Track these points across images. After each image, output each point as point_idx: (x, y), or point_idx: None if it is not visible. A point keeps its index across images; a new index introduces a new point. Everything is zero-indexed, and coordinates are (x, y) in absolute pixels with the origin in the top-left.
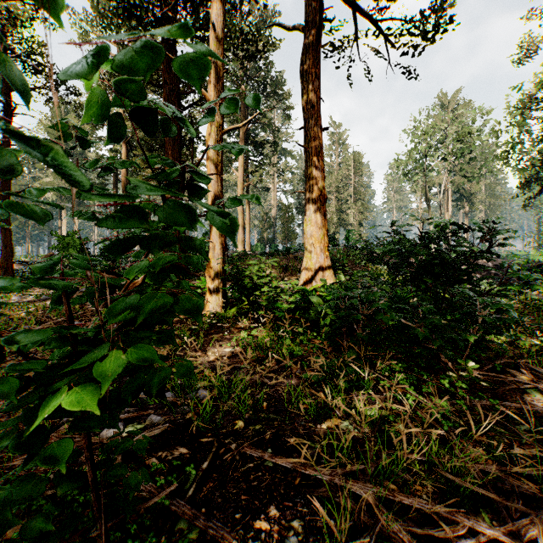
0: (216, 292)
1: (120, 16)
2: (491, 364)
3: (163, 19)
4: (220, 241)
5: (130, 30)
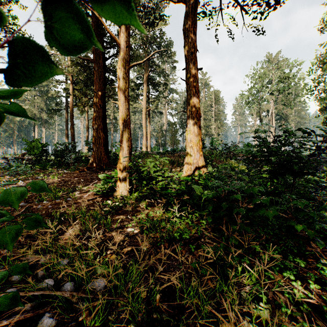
0: (124, 180)
1: None
2: None
3: None
4: (127, 144)
5: None
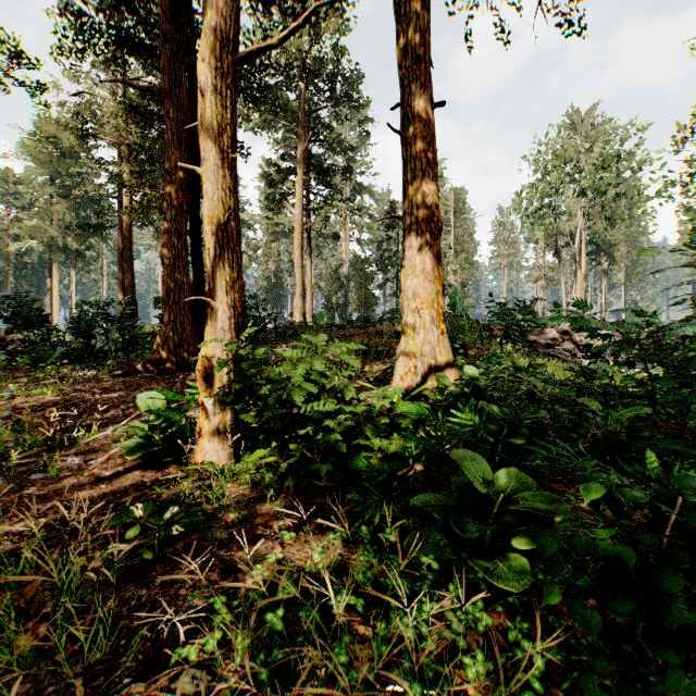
0: (220, 414)
1: None
2: None
3: None
4: (228, 300)
5: None
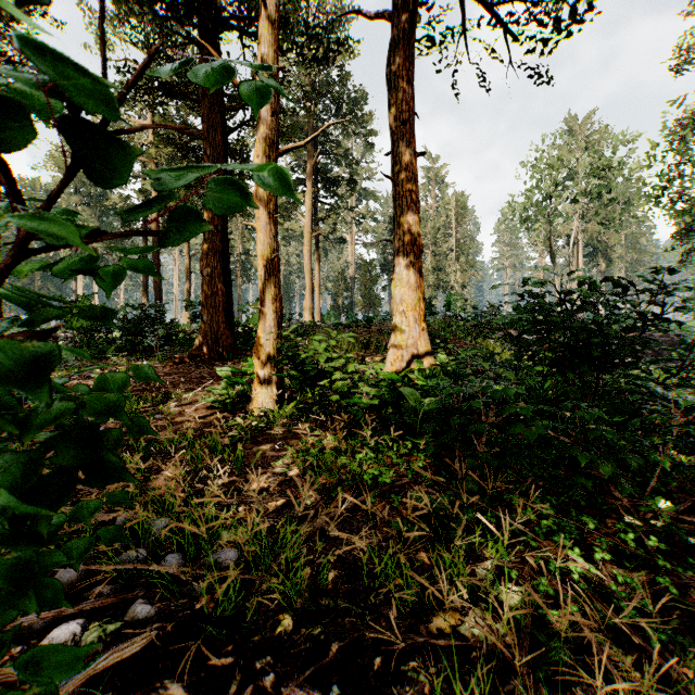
0: (268, 380)
1: (139, 0)
2: (688, 499)
3: (199, 6)
4: (273, 308)
5: (154, 21)
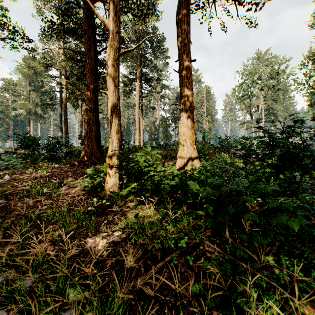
0: (114, 175)
1: None
2: None
3: None
4: (117, 137)
5: None
